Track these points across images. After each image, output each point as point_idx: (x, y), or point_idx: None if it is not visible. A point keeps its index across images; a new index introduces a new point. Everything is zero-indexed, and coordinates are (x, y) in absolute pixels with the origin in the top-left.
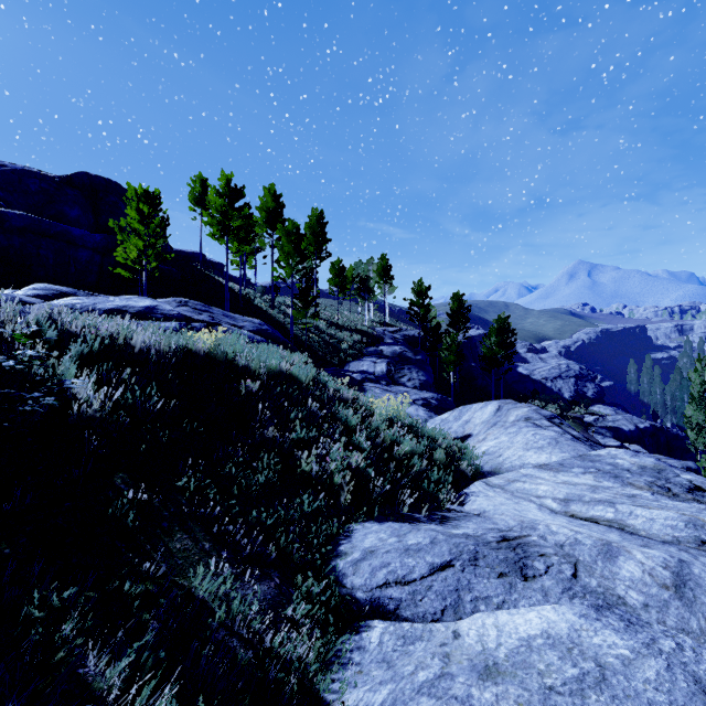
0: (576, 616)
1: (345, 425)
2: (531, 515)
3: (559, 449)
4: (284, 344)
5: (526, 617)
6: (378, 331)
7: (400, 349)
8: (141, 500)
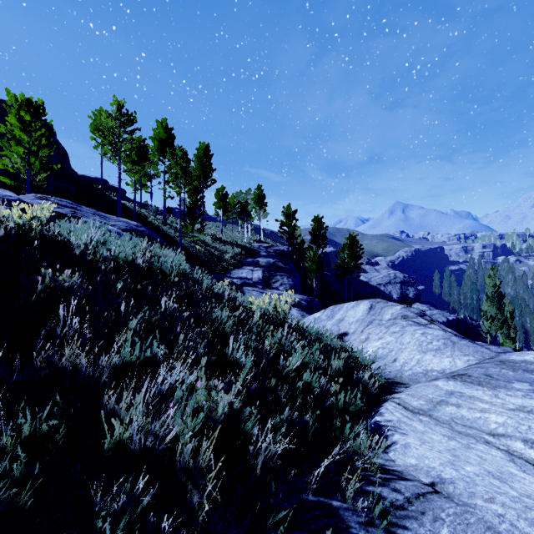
0: None
1: (216, 332)
2: None
3: (460, 351)
4: (161, 246)
5: None
6: (255, 246)
7: (273, 259)
8: None
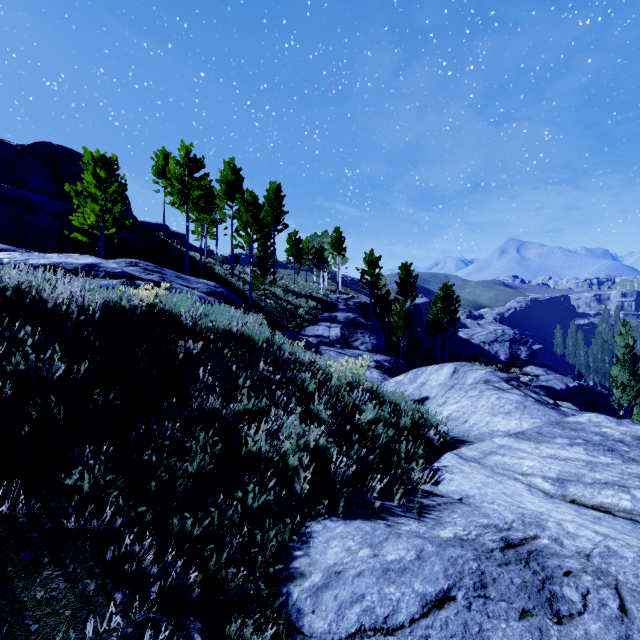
0: None
1: (301, 391)
2: (528, 504)
3: (529, 414)
4: (239, 307)
5: None
6: (332, 298)
7: (353, 314)
8: None
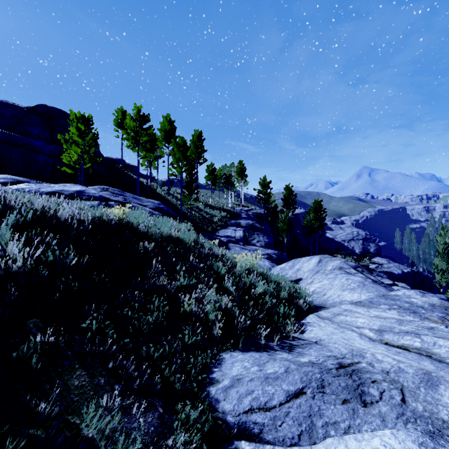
0: (415, 444)
1: (216, 274)
2: (357, 344)
3: (366, 290)
4: (174, 217)
5: (372, 444)
6: (237, 210)
7: (252, 221)
8: (49, 341)
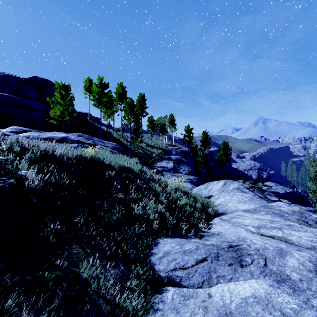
0: (267, 285)
1: (155, 191)
2: (242, 234)
3: (253, 202)
4: (126, 154)
5: (243, 286)
6: (169, 148)
7: (179, 156)
8: (57, 228)
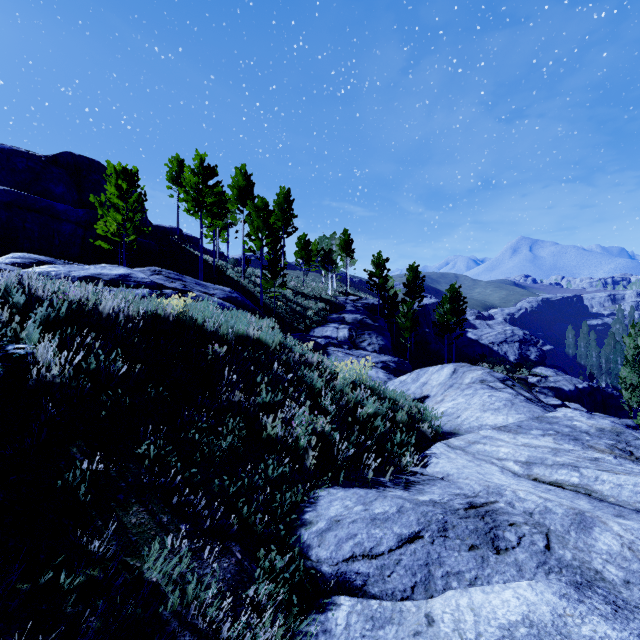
0: (556, 596)
1: (310, 388)
2: (495, 480)
3: (515, 410)
4: (252, 311)
5: (502, 596)
6: (341, 300)
7: (361, 316)
8: (97, 470)
